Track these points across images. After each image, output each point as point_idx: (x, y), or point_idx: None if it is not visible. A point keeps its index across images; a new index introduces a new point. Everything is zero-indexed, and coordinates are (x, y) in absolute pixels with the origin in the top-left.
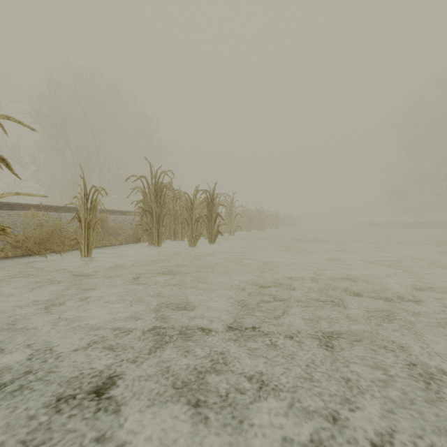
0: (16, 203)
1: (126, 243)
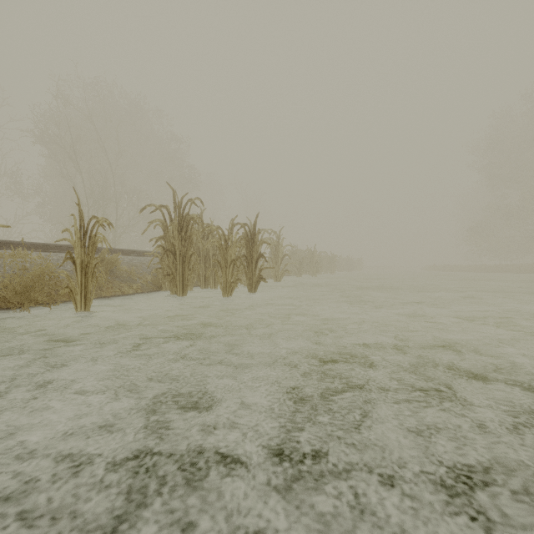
0: (3, 241)
1: (143, 292)
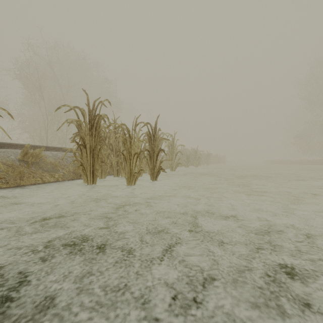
0: None
1: (64, 180)
